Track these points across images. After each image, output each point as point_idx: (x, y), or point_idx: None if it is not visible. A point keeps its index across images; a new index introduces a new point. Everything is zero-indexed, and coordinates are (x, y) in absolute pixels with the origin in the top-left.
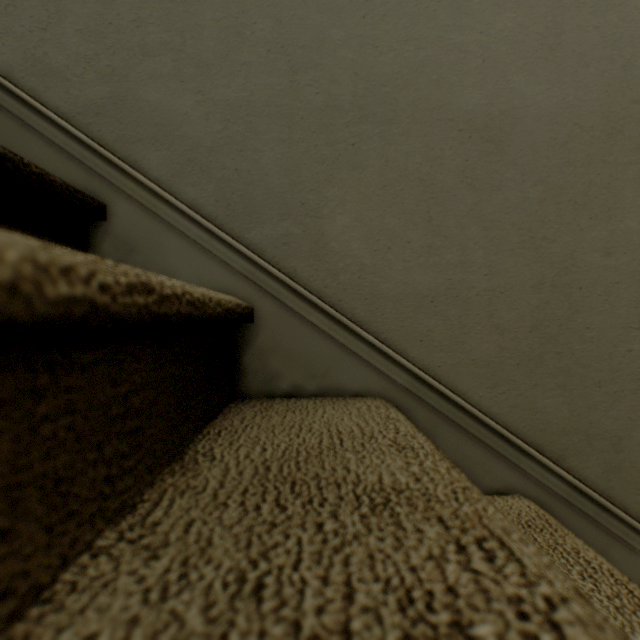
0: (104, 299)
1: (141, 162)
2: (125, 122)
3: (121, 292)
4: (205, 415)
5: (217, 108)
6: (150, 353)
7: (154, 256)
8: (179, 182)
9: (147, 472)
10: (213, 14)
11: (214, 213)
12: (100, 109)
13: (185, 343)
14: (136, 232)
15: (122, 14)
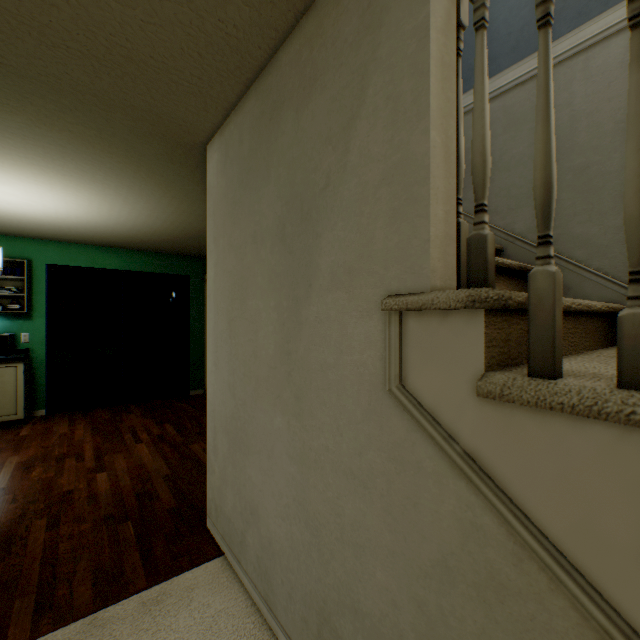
0: (604, 309)
1: (572, 256)
2: (565, 242)
3: (605, 308)
4: (609, 343)
5: (609, 229)
6: (600, 320)
7: (578, 290)
8: (590, 261)
9: (600, 346)
10: (607, 192)
11: (607, 271)
12: (554, 240)
13: (605, 319)
14: (570, 282)
15: (564, 203)
